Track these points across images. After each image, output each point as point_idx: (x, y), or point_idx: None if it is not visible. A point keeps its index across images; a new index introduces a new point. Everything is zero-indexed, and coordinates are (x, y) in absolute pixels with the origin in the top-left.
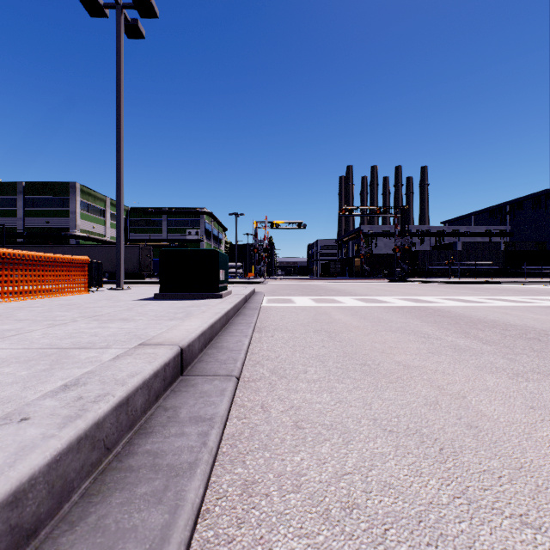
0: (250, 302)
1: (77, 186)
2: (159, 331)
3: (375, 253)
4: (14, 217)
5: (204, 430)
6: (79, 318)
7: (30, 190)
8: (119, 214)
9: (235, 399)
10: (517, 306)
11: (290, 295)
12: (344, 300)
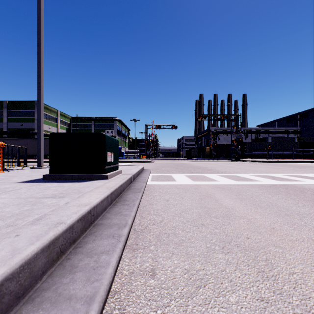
0: (136, 181)
1: None
2: None
3: (218, 144)
4: (1, 122)
5: None
6: None
7: (11, 106)
8: (39, 110)
9: None
10: None
11: (169, 171)
12: (213, 177)
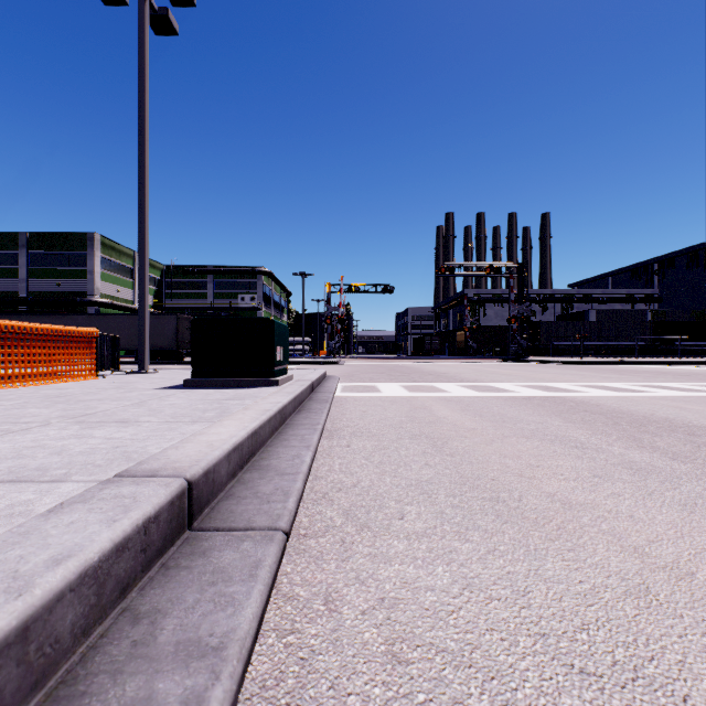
0: (319, 391)
1: (97, 237)
2: (166, 444)
3: (483, 325)
4: (15, 278)
5: (198, 686)
6: (56, 419)
7: (36, 243)
8: (142, 271)
9: (279, 579)
10: (689, 396)
11: (373, 380)
12: (447, 387)
